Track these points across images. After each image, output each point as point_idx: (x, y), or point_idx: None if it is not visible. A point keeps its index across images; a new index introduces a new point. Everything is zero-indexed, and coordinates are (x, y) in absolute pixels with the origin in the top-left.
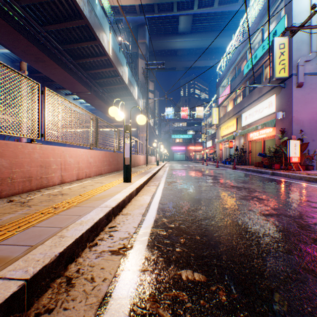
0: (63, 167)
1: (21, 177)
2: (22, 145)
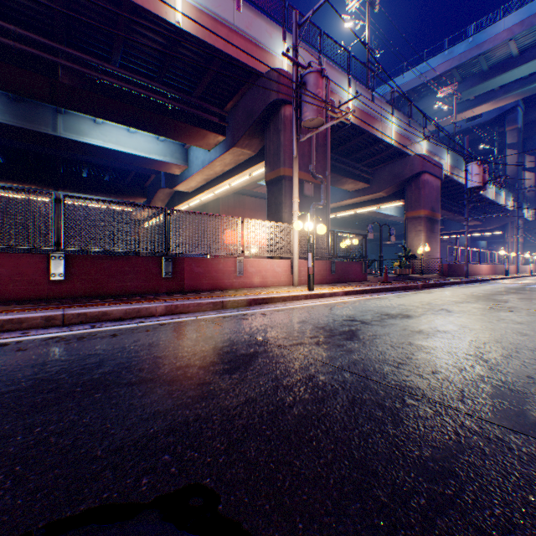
0: (480, 270)
1: (476, 272)
2: (476, 265)
